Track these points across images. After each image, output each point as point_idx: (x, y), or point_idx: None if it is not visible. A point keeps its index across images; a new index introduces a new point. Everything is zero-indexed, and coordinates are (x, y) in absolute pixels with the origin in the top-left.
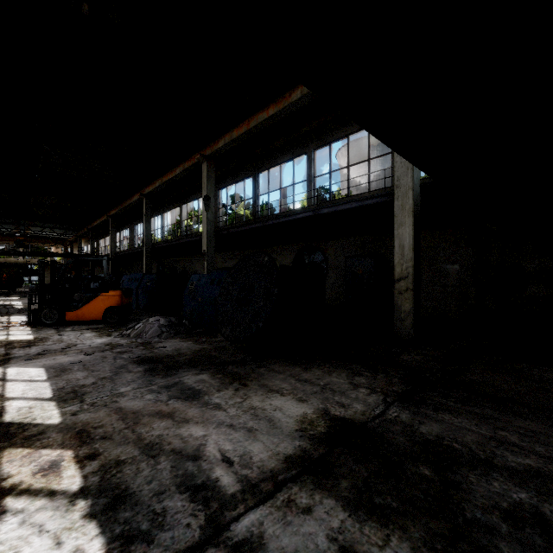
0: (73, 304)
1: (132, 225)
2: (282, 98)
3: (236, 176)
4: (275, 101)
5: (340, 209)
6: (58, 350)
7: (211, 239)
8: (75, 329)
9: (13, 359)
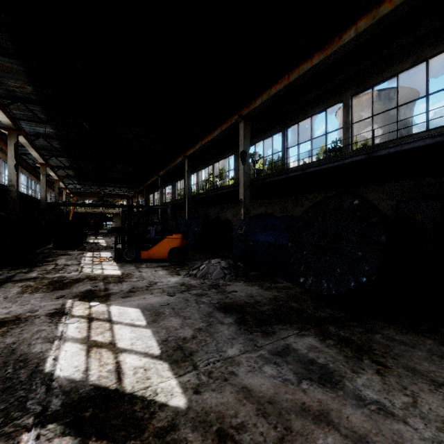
0: (145, 245)
1: (174, 182)
2: (330, 44)
3: (264, 134)
4: (320, 49)
5: (407, 148)
6: (144, 288)
7: (247, 189)
8: (149, 266)
9: (112, 296)
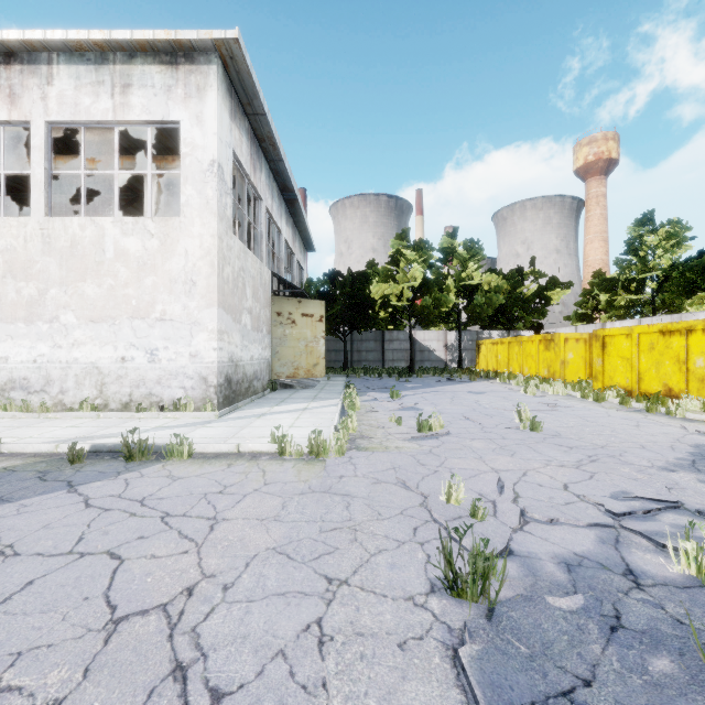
0: None
1: None
2: None
3: None
4: None
5: None
6: None
7: None
8: None
9: None
